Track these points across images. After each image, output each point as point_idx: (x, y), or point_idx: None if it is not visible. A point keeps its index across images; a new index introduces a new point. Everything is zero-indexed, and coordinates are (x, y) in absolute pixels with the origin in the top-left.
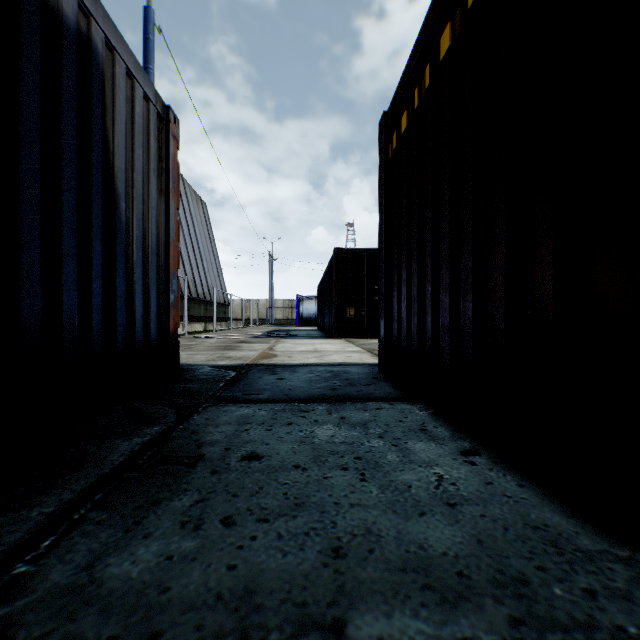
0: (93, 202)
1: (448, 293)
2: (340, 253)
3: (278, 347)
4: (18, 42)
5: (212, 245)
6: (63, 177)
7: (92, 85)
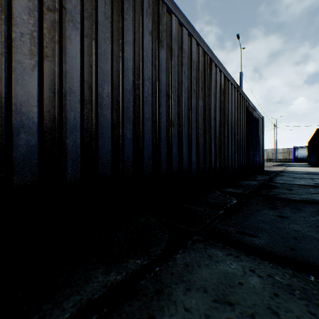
0: (258, 142)
1: None
2: (318, 130)
3: (287, 168)
4: (255, 127)
5: None
6: (256, 140)
7: (258, 124)
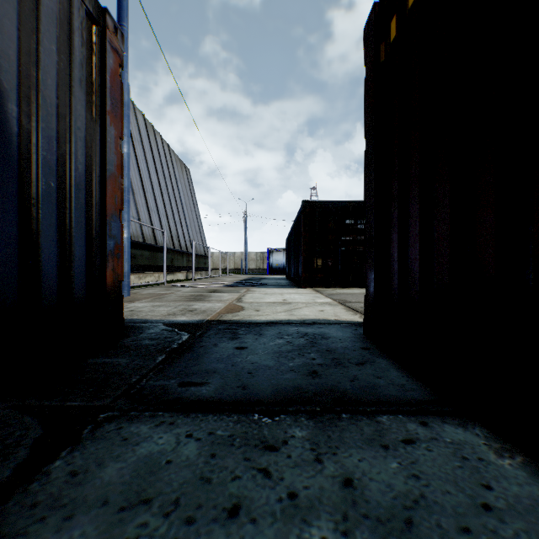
0: None
1: None
2: (308, 206)
3: (247, 297)
4: None
5: (194, 205)
6: None
7: None
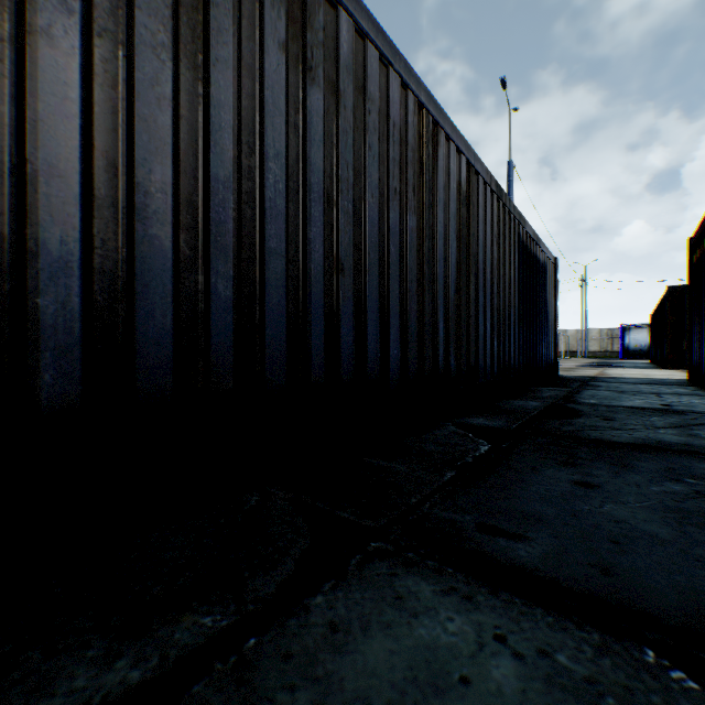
0: (545, 314)
1: (704, 341)
2: (673, 290)
3: (607, 372)
4: (539, 281)
5: None
6: (542, 310)
7: (544, 276)
